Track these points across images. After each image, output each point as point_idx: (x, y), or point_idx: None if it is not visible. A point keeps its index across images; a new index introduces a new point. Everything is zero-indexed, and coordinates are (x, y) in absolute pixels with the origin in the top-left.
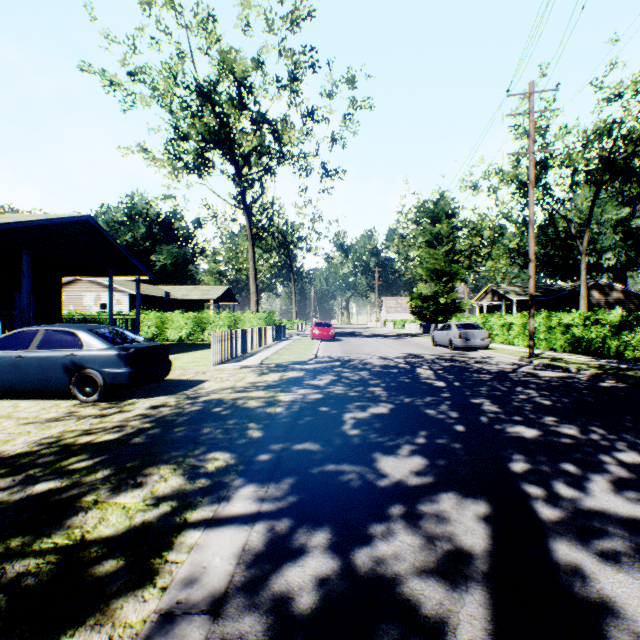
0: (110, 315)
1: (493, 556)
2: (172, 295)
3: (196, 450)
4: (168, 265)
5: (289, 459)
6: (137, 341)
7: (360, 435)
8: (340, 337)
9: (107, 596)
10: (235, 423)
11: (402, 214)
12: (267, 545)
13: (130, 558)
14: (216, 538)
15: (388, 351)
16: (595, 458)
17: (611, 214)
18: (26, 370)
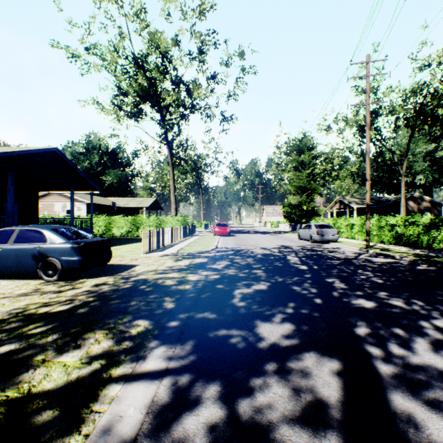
0: (71, 218)
1: (345, 406)
2: (117, 204)
3: (124, 318)
4: (114, 183)
5: (192, 325)
6: (87, 237)
7: (245, 306)
8: (234, 233)
9: (41, 442)
10: (155, 297)
11: (277, 148)
12: (171, 397)
13: (63, 409)
14: (132, 391)
15: (267, 243)
16: (417, 324)
17: (422, 148)
18: (5, 258)
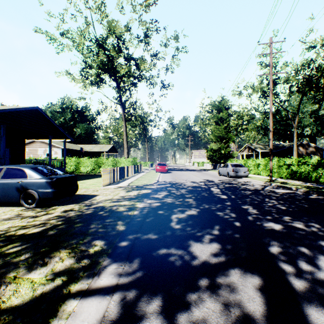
0: (49, 159)
1: (269, 320)
2: (84, 149)
3: (84, 239)
4: (82, 134)
5: (139, 245)
6: (58, 174)
7: (181, 229)
8: (170, 171)
9: None
10: (110, 221)
11: (202, 108)
12: (120, 312)
13: None
14: (87, 306)
15: (195, 178)
16: (318, 243)
17: (308, 108)
18: None
